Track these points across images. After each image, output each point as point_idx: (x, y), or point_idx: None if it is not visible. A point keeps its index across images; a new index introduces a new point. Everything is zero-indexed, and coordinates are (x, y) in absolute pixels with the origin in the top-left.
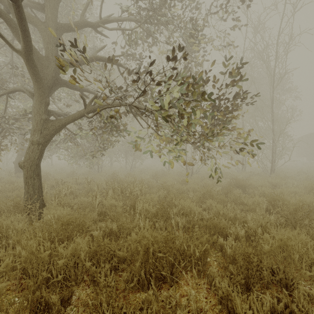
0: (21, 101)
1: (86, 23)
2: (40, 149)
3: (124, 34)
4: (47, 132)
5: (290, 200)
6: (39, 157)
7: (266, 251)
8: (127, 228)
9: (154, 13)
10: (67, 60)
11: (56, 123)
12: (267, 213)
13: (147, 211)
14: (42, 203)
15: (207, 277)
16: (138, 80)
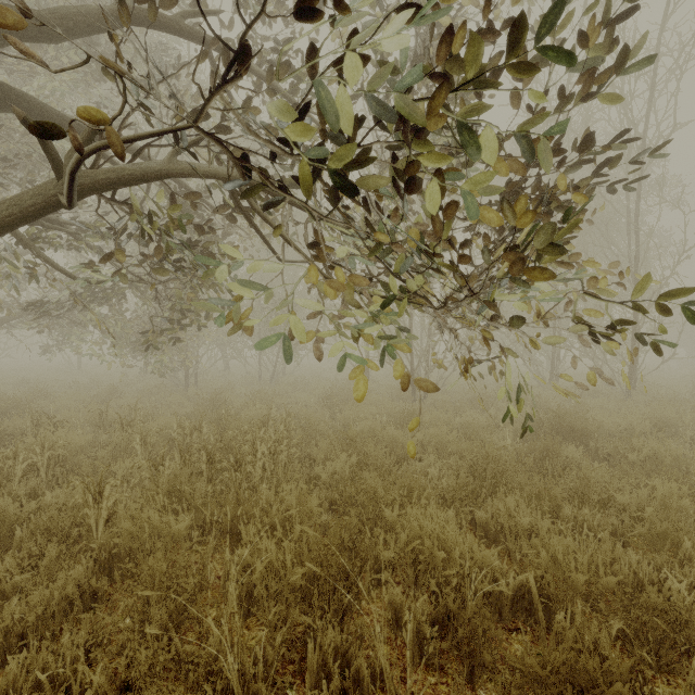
0: None
1: None
2: None
3: None
4: None
5: None
6: None
7: None
8: None
9: None
10: None
11: None
12: None
13: (272, 572)
14: None
15: None
16: None
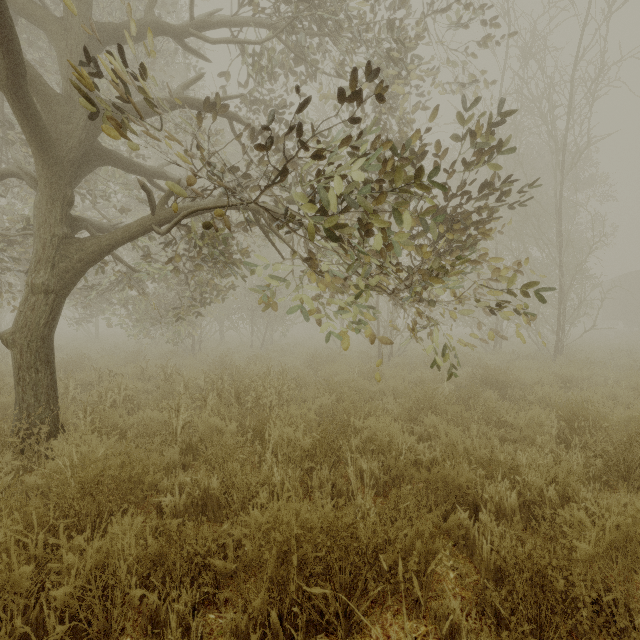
0: (25, 201)
1: (157, 24)
2: (51, 303)
3: (244, 51)
4: (68, 264)
5: (610, 417)
6: (50, 321)
7: (584, 558)
8: (243, 487)
9: (310, 7)
10: (105, 96)
11: (88, 245)
12: (562, 448)
13: (291, 445)
14: (56, 426)
15: (434, 616)
16: (269, 142)
